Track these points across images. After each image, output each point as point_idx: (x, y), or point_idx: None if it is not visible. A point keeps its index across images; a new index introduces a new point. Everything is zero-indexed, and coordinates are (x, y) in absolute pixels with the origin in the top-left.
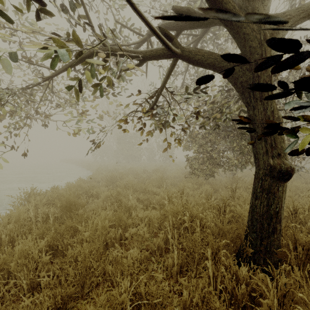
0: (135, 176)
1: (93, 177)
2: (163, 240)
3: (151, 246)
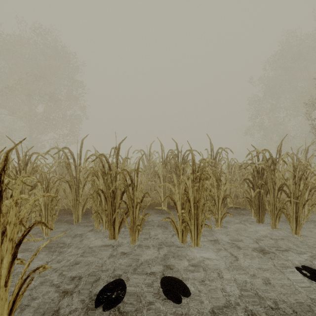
0: None
1: None
2: None
3: None
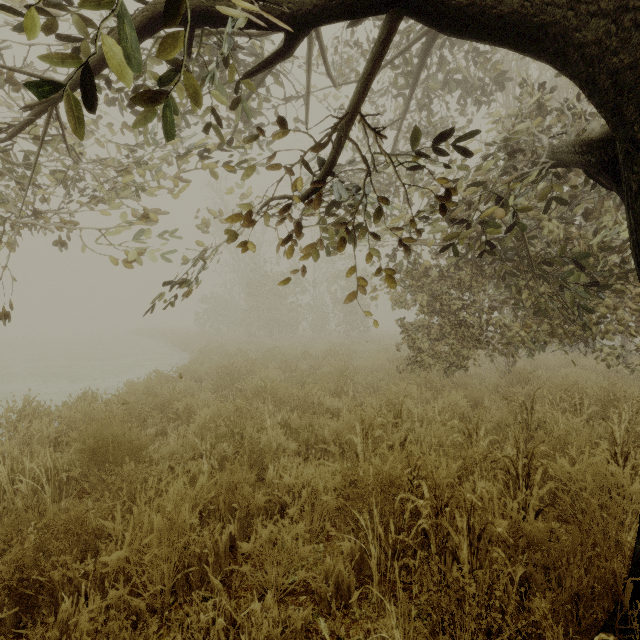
0: (284, 367)
1: (188, 369)
2: (353, 561)
3: (318, 585)
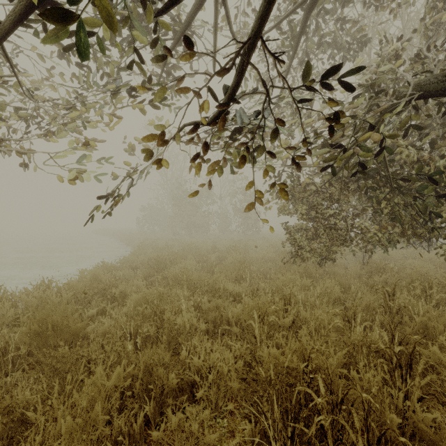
0: (198, 258)
1: (128, 260)
2: (254, 445)
3: None
